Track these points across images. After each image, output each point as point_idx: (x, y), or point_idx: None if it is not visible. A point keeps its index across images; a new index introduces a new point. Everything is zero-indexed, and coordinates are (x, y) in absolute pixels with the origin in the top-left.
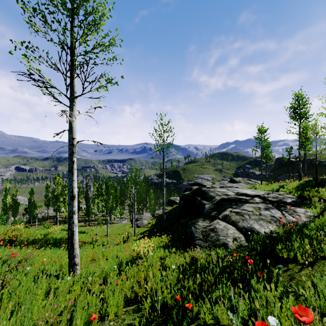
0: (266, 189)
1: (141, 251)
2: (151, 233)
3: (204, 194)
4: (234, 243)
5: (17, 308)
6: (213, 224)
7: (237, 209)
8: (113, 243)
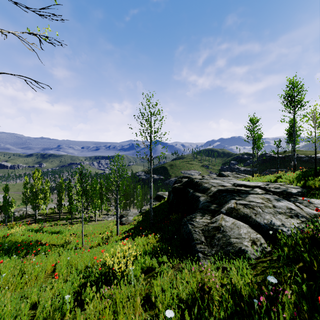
0: (263, 180)
1: (115, 265)
2: (136, 231)
3: (197, 185)
4: (254, 249)
5: None
6: (217, 220)
7: (242, 200)
8: (87, 247)
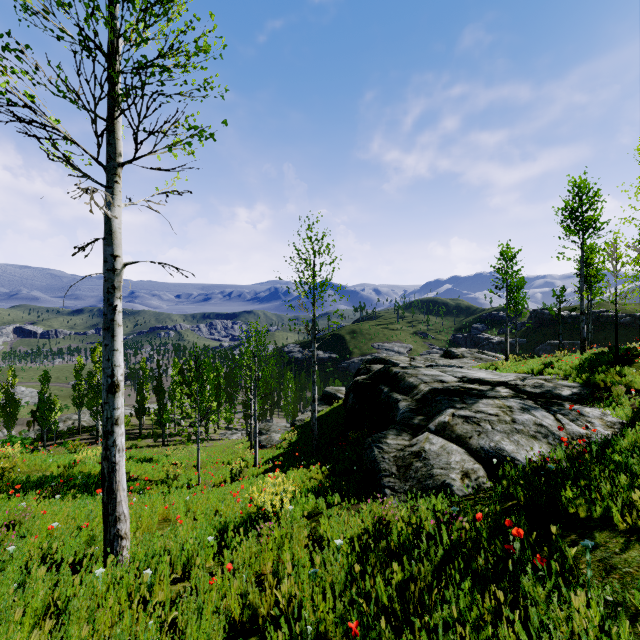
0: (519, 369)
1: (268, 502)
2: (289, 459)
3: (396, 380)
4: (464, 483)
5: None
6: (419, 442)
7: (465, 410)
8: (209, 483)
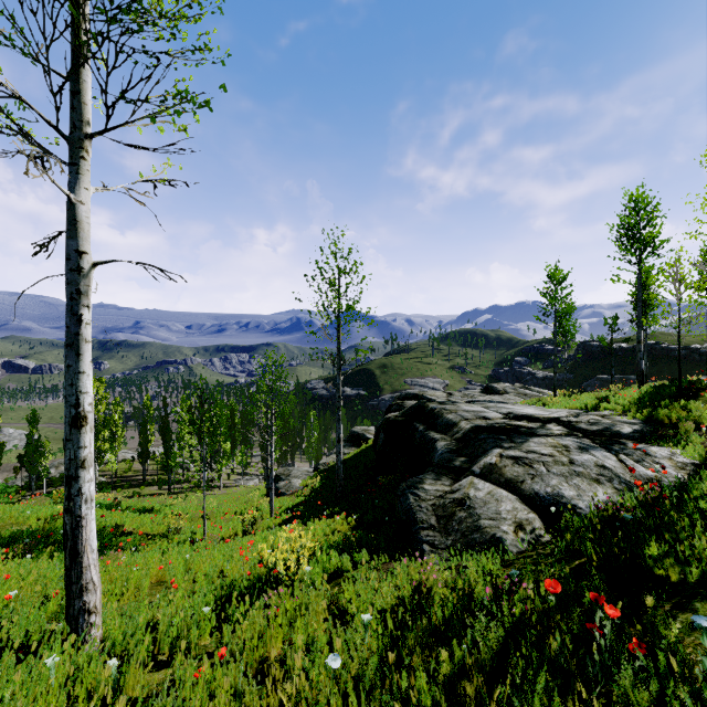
0: (570, 405)
1: (280, 563)
2: (310, 509)
3: (433, 417)
4: (518, 537)
5: None
6: (462, 488)
7: (514, 450)
8: (216, 538)
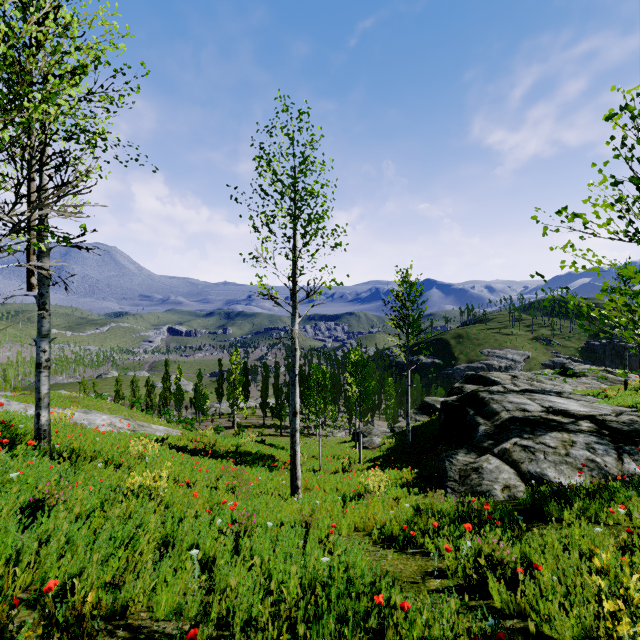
0: (622, 402)
1: (371, 485)
2: (386, 461)
3: (482, 405)
4: (503, 493)
5: (263, 515)
6: (479, 461)
7: (529, 440)
8: (329, 470)
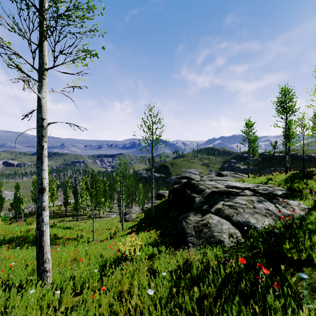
0: (255, 181)
1: (127, 251)
2: (139, 227)
3: (194, 187)
4: (230, 240)
5: None
6: (206, 218)
7: (229, 202)
8: (98, 240)
